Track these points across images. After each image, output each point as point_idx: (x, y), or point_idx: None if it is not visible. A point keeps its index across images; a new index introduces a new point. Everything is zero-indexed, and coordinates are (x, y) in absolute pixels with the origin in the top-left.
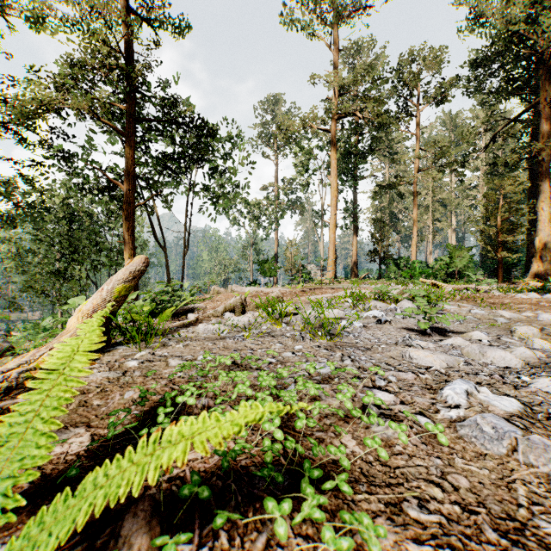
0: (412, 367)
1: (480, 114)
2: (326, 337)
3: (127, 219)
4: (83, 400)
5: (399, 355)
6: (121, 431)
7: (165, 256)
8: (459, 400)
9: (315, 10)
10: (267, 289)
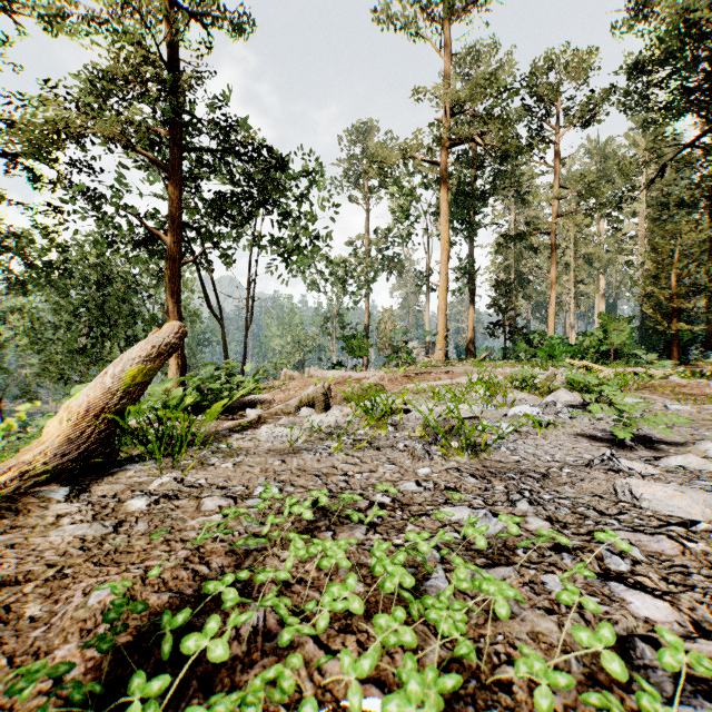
0: (651, 519)
1: (639, 140)
2: (468, 453)
3: (172, 280)
4: (3, 606)
5: (606, 490)
6: None
7: (222, 331)
8: None
9: (420, 2)
10: (357, 374)
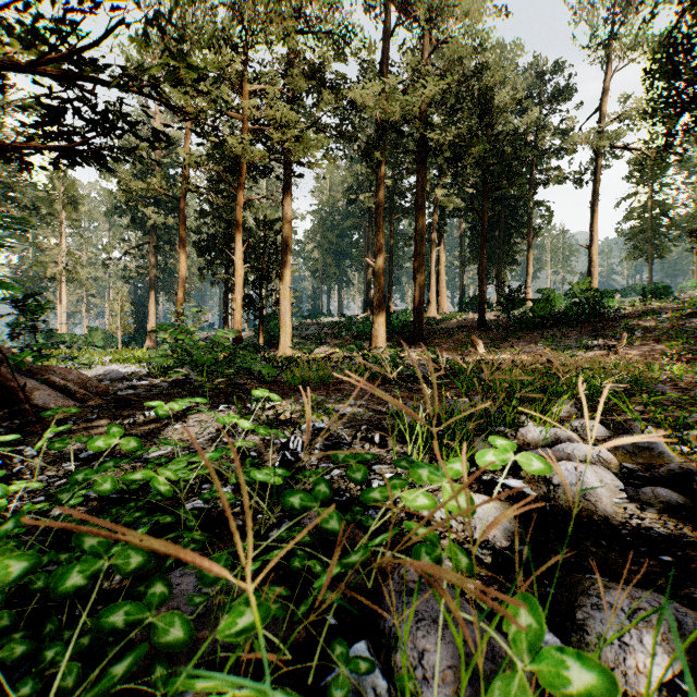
0: None
1: None
2: None
3: None
4: None
5: None
6: None
7: None
8: None
9: None
10: None
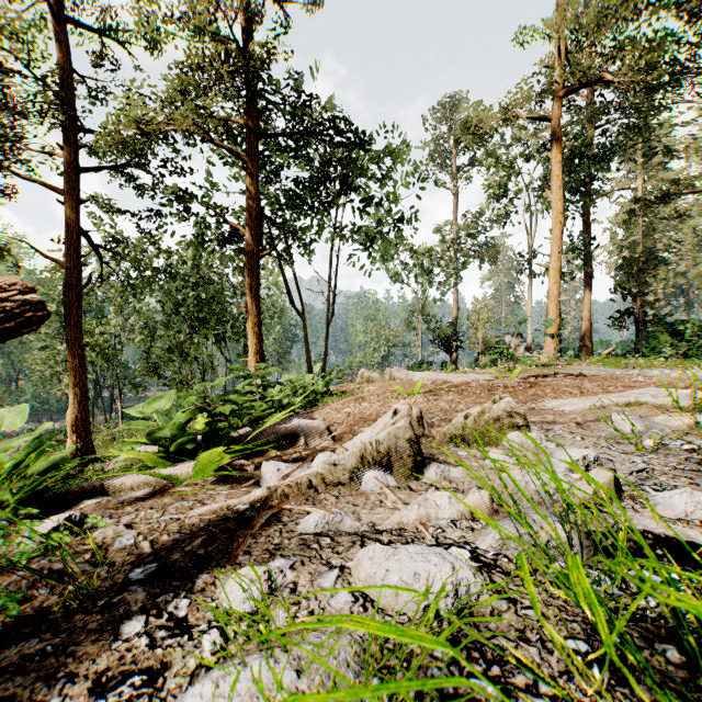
0: None
1: None
2: None
3: (251, 274)
4: None
5: None
6: None
7: (304, 326)
8: None
9: None
10: (453, 377)
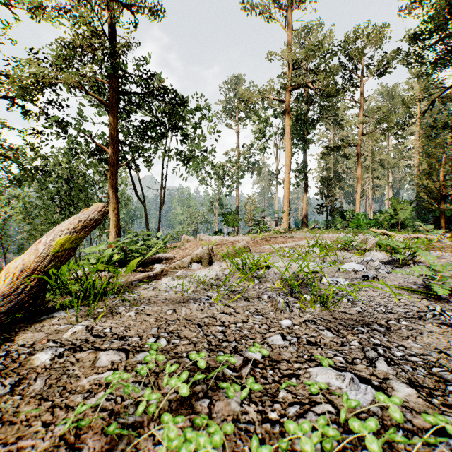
0: None
1: (415, 85)
2: (320, 307)
3: (112, 177)
4: None
5: (446, 346)
6: None
7: (144, 210)
8: None
9: None
10: (231, 238)
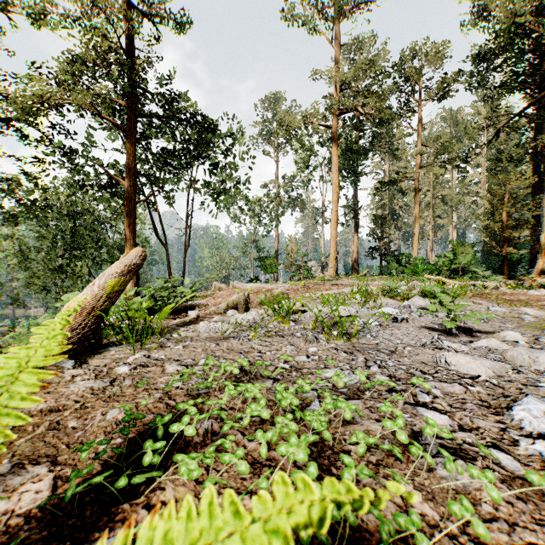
0: (454, 375)
1: (482, 110)
2: (343, 338)
3: (129, 215)
4: (54, 421)
5: (431, 360)
6: (96, 471)
7: (166, 253)
8: (540, 427)
9: (316, 5)
10: (269, 286)
